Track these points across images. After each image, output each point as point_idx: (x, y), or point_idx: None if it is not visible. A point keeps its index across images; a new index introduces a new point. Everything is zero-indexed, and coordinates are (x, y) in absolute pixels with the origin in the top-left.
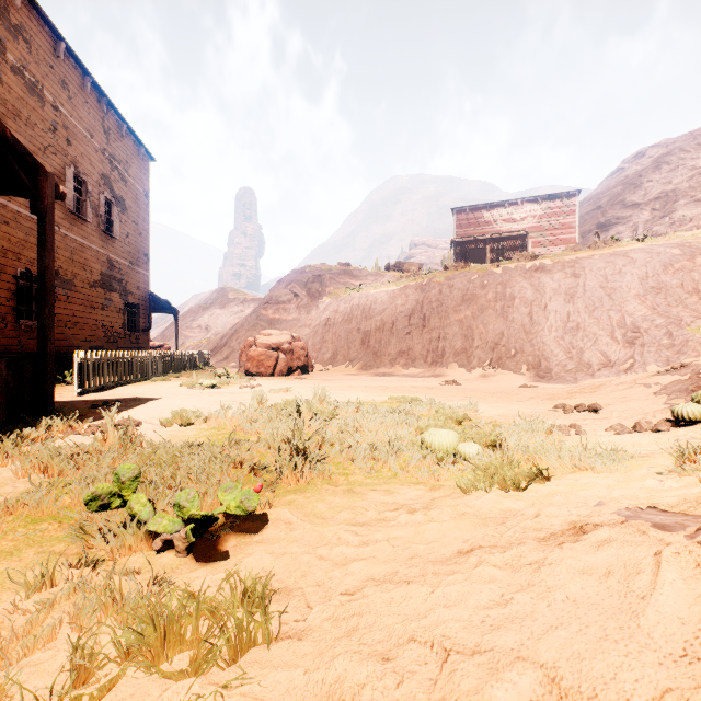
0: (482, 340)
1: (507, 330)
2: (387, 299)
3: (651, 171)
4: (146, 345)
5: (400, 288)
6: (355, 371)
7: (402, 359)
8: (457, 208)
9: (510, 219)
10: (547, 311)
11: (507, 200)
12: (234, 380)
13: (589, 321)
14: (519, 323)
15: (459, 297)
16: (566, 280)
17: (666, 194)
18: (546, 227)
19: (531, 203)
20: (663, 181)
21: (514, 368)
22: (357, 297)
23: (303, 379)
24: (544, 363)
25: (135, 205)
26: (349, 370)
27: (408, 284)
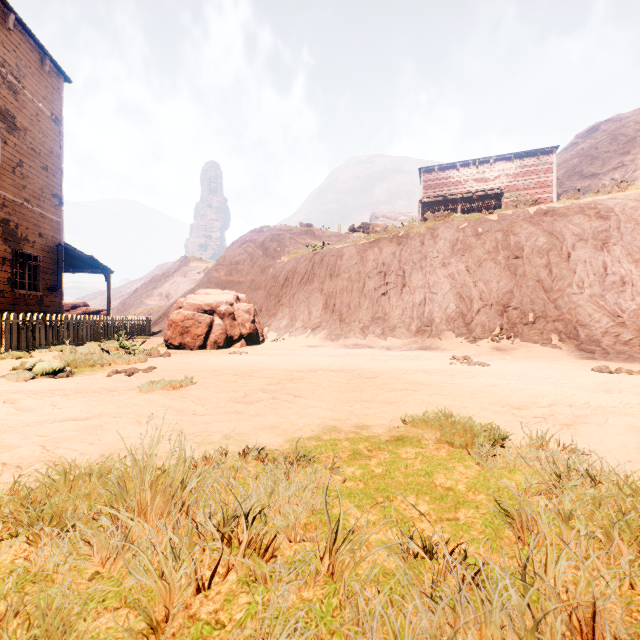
0: (484, 300)
1: (518, 287)
2: (356, 254)
3: (607, 143)
4: (56, 309)
5: (371, 241)
6: (317, 341)
7: (377, 326)
8: (425, 168)
9: (482, 179)
10: (572, 262)
11: (479, 159)
12: (118, 359)
13: (639, 273)
14: (534, 278)
15: (447, 248)
16: (592, 223)
17: (625, 164)
18: (520, 186)
19: (504, 161)
20: (621, 151)
21: (539, 337)
22: (320, 253)
23: (243, 354)
24: (584, 330)
25: (34, 128)
26: (310, 340)
27: (380, 237)
